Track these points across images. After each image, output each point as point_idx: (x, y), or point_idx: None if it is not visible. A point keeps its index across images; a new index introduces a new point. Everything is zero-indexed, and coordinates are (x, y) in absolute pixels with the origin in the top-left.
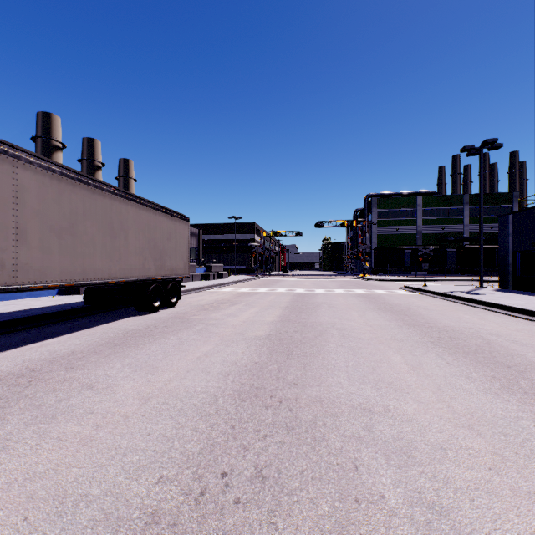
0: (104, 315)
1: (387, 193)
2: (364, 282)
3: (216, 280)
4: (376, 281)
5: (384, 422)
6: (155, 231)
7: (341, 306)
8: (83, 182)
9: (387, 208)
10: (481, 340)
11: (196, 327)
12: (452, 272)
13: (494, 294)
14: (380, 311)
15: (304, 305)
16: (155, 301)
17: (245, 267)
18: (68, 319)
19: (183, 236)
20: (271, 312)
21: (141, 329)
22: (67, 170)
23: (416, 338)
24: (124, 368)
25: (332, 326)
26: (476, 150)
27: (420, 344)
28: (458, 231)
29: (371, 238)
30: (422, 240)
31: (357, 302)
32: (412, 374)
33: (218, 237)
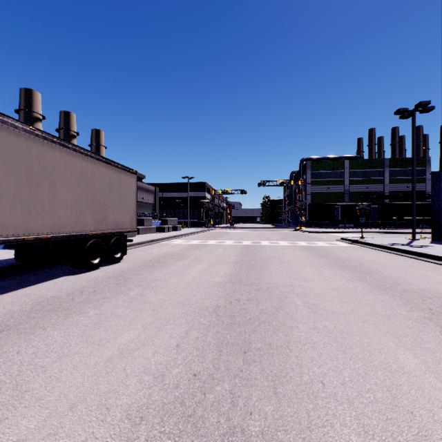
0: (34, 274)
1: (319, 157)
2: (302, 234)
3: (170, 232)
4: (312, 233)
5: None
6: (93, 181)
7: (291, 261)
8: None
9: (319, 170)
10: None
11: (129, 292)
12: (375, 224)
13: (436, 247)
14: (334, 267)
15: (253, 260)
16: (94, 257)
17: (197, 220)
18: None
19: (129, 189)
20: (219, 269)
21: (61, 297)
22: None
23: (404, 312)
24: None
25: (291, 290)
26: (408, 112)
27: (419, 324)
28: (379, 189)
29: (306, 196)
30: (349, 197)
31: (305, 255)
32: None
33: (174, 195)
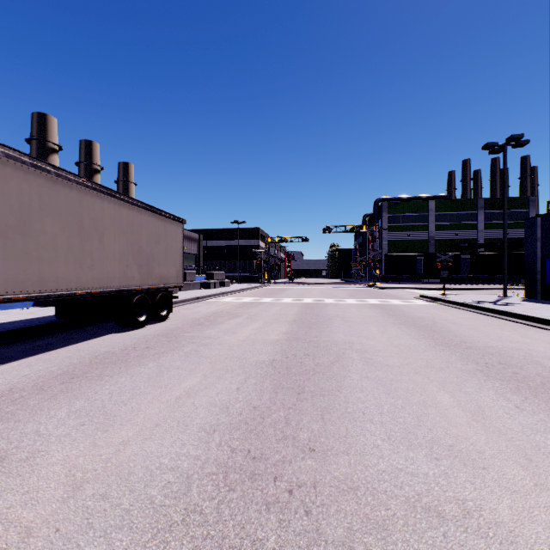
0: (78, 332)
1: (398, 197)
2: (375, 290)
3: (217, 289)
4: (388, 289)
5: (470, 546)
6: (139, 232)
7: (356, 319)
8: (39, 169)
9: (398, 213)
10: (541, 368)
11: (184, 348)
12: (466, 279)
13: (525, 305)
14: (403, 326)
15: (314, 318)
16: (140, 315)
17: (249, 274)
18: (31, 338)
19: (175, 240)
20: (276, 327)
21: (115, 352)
22: (16, 151)
23: (459, 365)
24: (68, 418)
25: (350, 347)
26: (499, 147)
27: (468, 375)
28: (472, 237)
29: (381, 244)
30: (435, 246)
31: (373, 314)
32: (476, 428)
33: (221, 243)
